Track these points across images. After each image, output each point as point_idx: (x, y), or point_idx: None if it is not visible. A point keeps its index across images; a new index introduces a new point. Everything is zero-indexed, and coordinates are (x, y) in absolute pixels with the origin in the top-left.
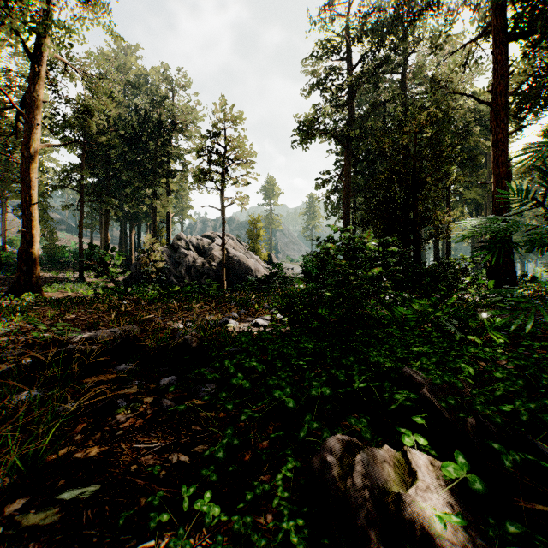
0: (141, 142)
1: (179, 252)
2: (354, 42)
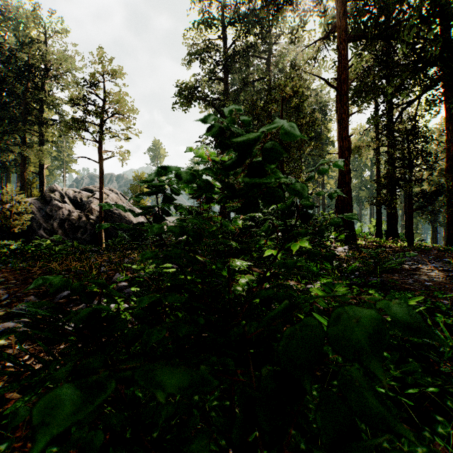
0: (6, 83)
1: (51, 204)
2: (228, 24)
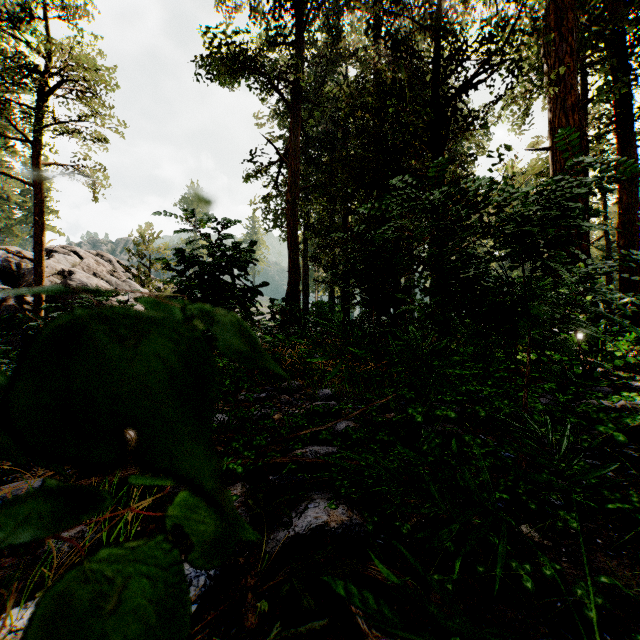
0: None
1: None
2: None
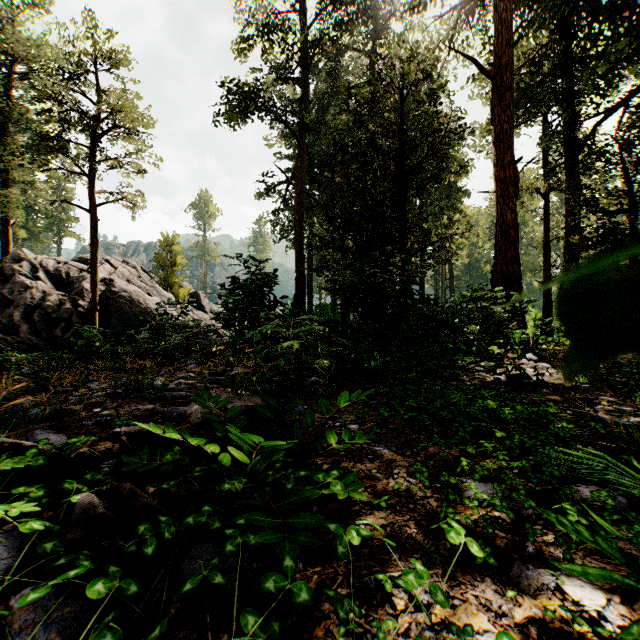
0: None
1: (14, 281)
2: None
